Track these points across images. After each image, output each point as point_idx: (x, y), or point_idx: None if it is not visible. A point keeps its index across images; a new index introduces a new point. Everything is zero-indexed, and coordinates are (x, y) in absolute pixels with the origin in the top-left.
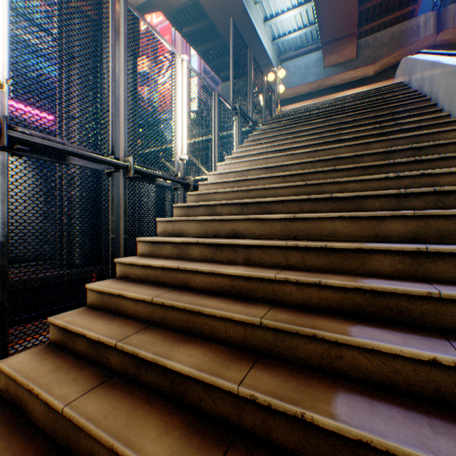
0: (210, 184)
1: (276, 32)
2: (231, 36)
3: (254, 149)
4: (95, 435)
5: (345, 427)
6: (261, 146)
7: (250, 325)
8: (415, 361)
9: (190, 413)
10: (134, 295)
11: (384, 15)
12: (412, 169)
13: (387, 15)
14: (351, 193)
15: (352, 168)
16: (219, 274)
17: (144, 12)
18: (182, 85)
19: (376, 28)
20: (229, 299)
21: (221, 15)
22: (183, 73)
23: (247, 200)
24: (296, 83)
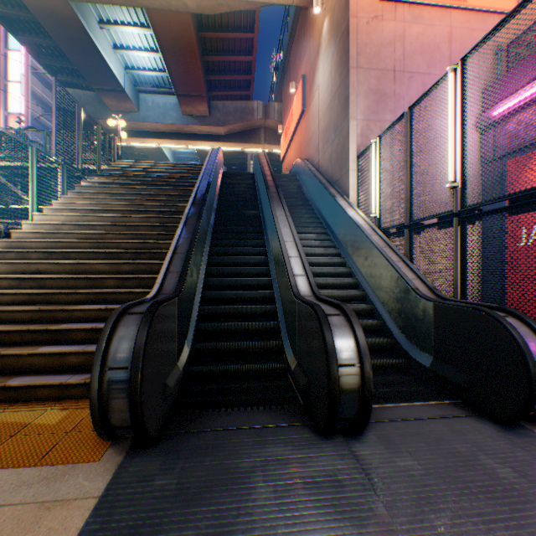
0: (25, 232)
1: (131, 62)
2: (55, 94)
3: (76, 203)
4: None
5: (62, 327)
6: (82, 202)
7: (36, 311)
8: (97, 310)
9: None
10: None
11: (230, 90)
12: (160, 238)
13: (232, 91)
14: (117, 250)
15: (131, 234)
16: (22, 294)
17: None
18: None
19: (226, 96)
20: (27, 305)
21: (54, 23)
22: None
23: (53, 250)
24: (155, 120)
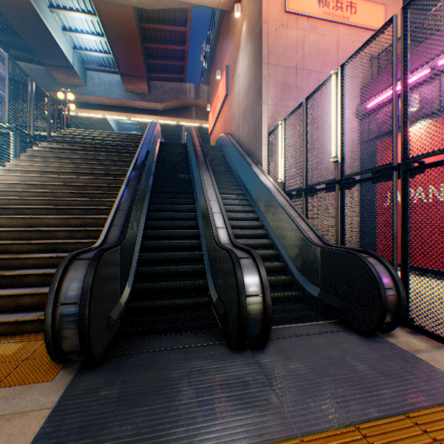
0: None
1: (79, 43)
2: (8, 68)
3: (28, 165)
4: None
5: (16, 273)
6: (34, 164)
7: None
8: (49, 258)
9: None
10: None
11: (167, 72)
12: (105, 196)
13: (168, 73)
14: (66, 206)
15: (79, 192)
16: None
17: None
18: None
19: (163, 78)
20: None
21: (7, 3)
22: None
23: (7, 206)
24: (101, 94)
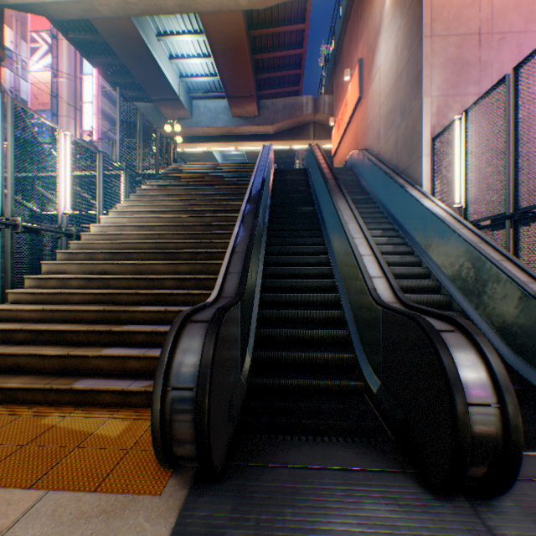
0: (93, 234)
1: (185, 71)
2: (119, 103)
3: (137, 205)
4: (20, 353)
5: (123, 329)
6: (142, 204)
7: (101, 312)
8: (157, 312)
9: (68, 344)
10: (30, 308)
11: (278, 87)
12: (215, 237)
13: (280, 88)
14: (174, 250)
15: (187, 233)
16: (89, 294)
17: (12, 6)
18: (66, 154)
19: (274, 94)
20: (94, 305)
21: (119, 41)
22: (67, 145)
23: (117, 251)
24: (207, 124)
